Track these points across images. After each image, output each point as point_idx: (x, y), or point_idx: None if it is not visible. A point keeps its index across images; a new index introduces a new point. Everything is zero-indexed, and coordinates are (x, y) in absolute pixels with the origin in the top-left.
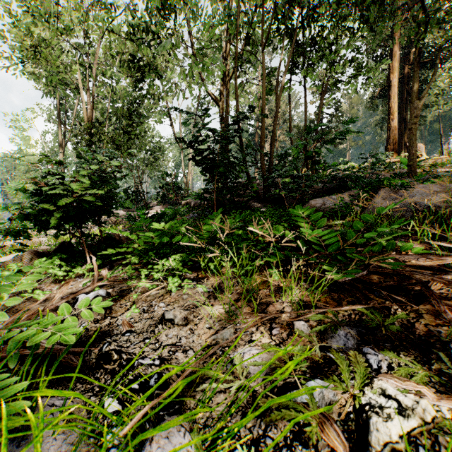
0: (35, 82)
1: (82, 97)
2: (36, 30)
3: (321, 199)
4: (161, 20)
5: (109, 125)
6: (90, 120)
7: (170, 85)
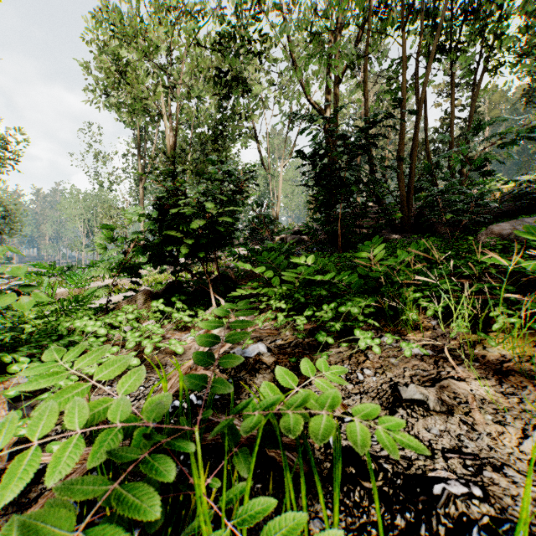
0: (117, 113)
1: (165, 123)
2: (123, 52)
3: (506, 224)
4: (252, 23)
5: (194, 152)
6: (173, 148)
7: (258, 101)
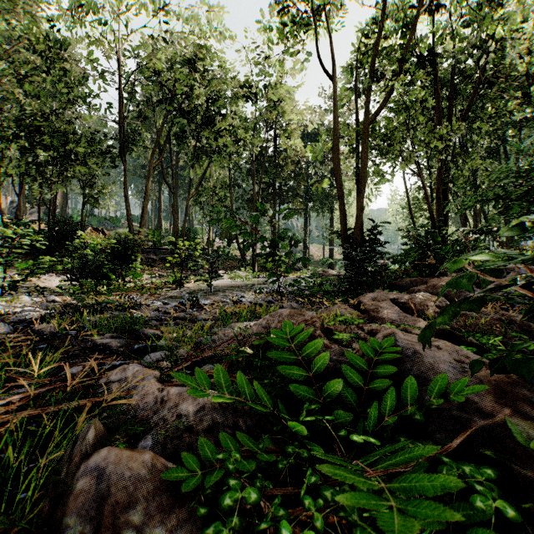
0: None
1: None
2: None
3: None
4: None
5: None
6: None
7: None
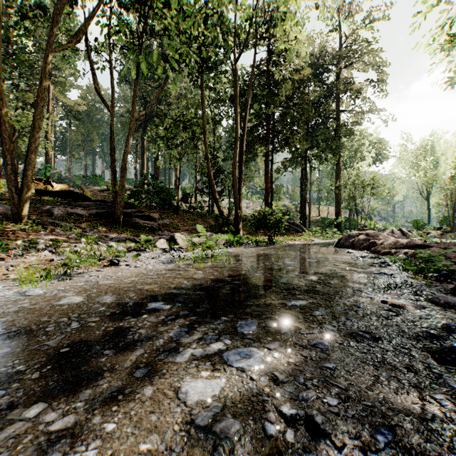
0: None
1: None
2: None
3: None
4: None
5: None
6: None
7: None
